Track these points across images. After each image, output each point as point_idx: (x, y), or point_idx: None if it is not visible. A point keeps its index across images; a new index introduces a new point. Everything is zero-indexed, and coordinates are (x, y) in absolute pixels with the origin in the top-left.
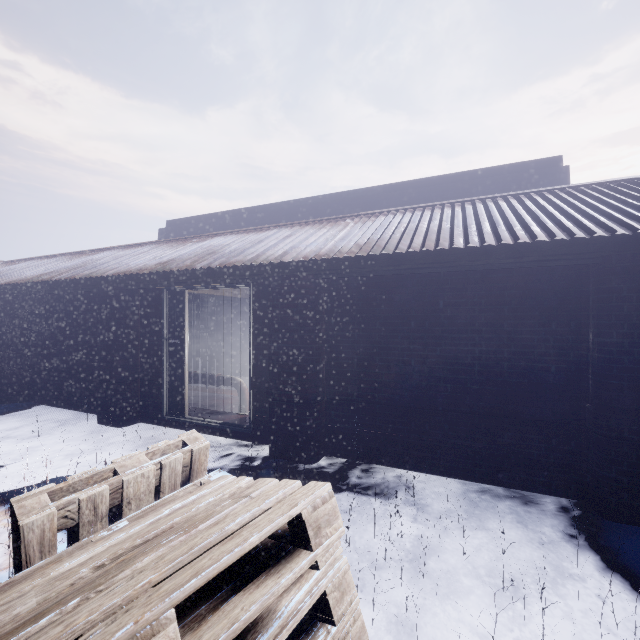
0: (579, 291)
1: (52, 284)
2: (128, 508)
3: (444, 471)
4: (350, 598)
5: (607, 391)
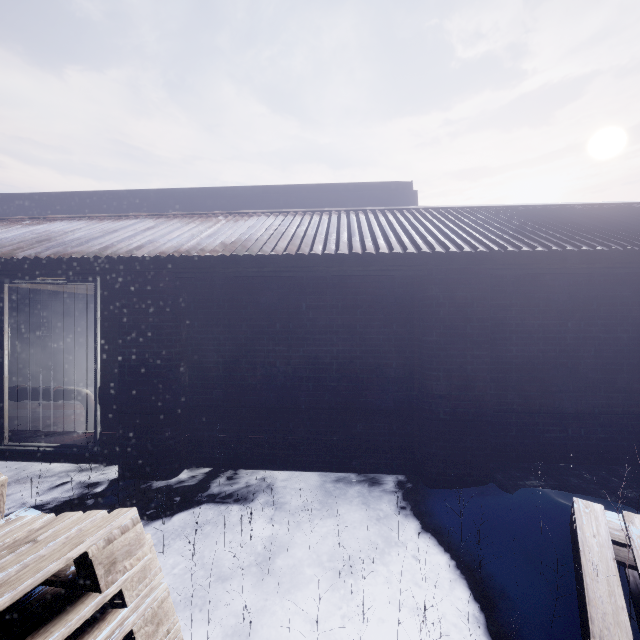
0: (413, 297)
1: None
2: None
3: (307, 466)
4: (168, 627)
5: (430, 381)
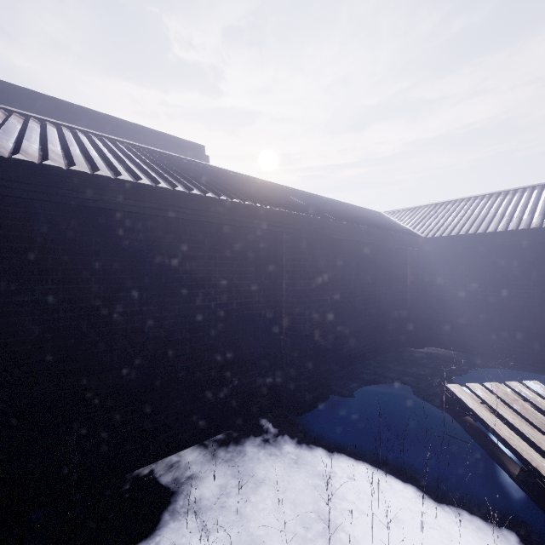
0: (276, 252)
1: None
2: None
3: (183, 444)
4: None
5: (299, 324)
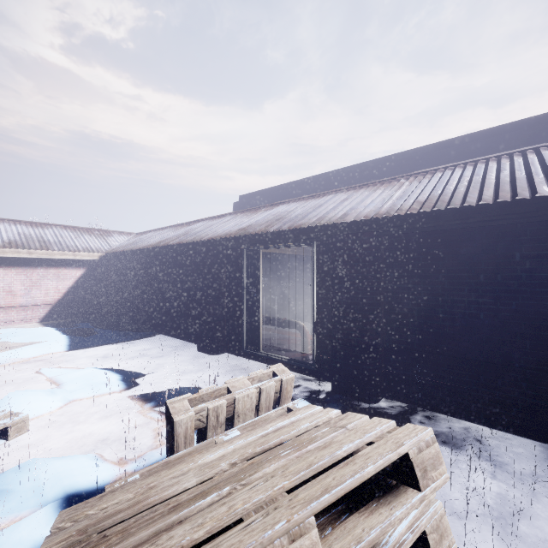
0: None
1: (168, 248)
2: (237, 420)
3: (521, 431)
4: (448, 543)
5: None
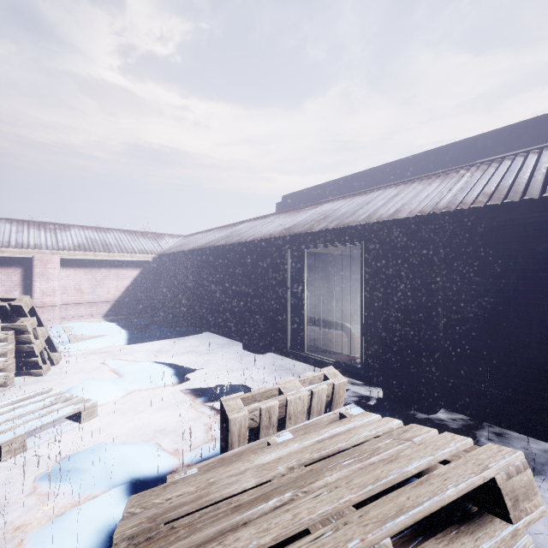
0: None
1: (214, 249)
2: (289, 422)
3: None
4: None
5: None
